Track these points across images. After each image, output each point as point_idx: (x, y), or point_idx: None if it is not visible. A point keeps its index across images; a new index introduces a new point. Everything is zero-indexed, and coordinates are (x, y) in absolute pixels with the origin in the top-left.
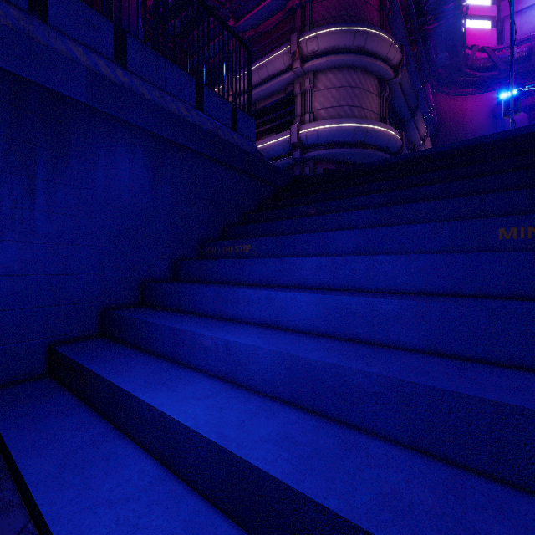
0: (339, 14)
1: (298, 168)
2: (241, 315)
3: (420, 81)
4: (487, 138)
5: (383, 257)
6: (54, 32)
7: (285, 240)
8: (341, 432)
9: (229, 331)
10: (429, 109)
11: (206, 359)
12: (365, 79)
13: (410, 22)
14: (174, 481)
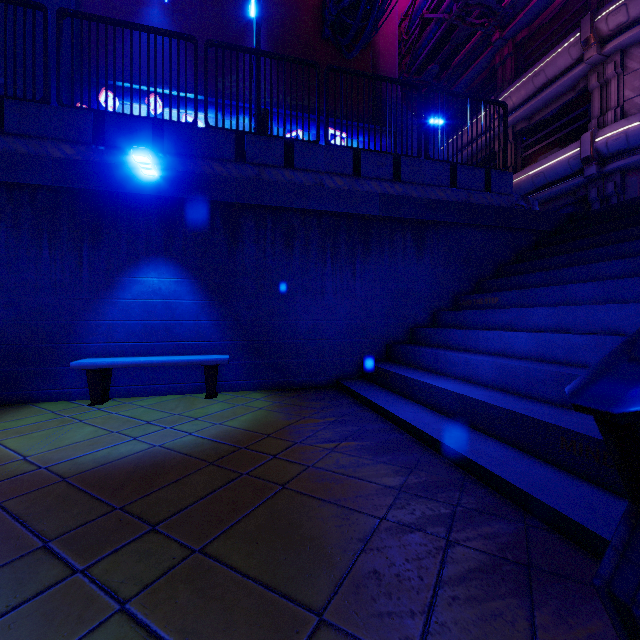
0: None
1: (595, 186)
2: (480, 348)
3: None
4: None
5: (599, 306)
6: (364, 180)
7: (528, 293)
8: (524, 399)
9: (469, 355)
10: None
11: (454, 370)
12: None
13: None
14: (436, 413)
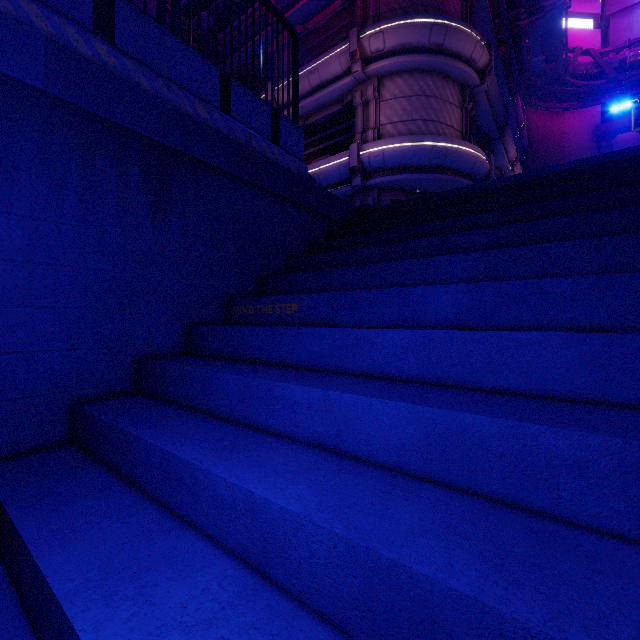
0: (411, 4)
1: (359, 199)
2: (279, 425)
3: (509, 92)
4: (628, 152)
5: (519, 334)
6: None
7: (348, 298)
8: None
9: (257, 464)
10: (518, 127)
11: (215, 518)
12: (444, 87)
13: (499, 17)
14: None
